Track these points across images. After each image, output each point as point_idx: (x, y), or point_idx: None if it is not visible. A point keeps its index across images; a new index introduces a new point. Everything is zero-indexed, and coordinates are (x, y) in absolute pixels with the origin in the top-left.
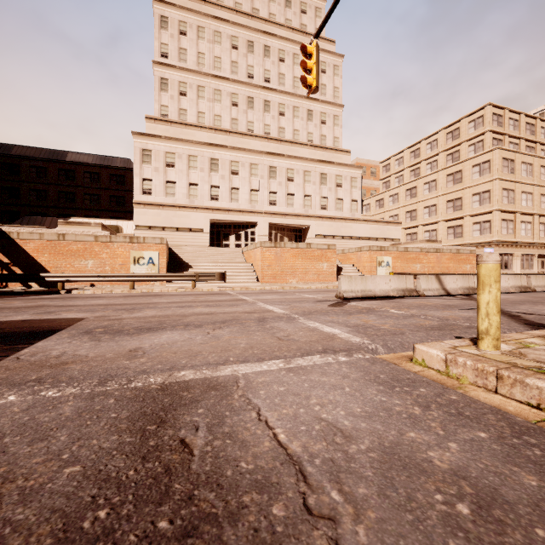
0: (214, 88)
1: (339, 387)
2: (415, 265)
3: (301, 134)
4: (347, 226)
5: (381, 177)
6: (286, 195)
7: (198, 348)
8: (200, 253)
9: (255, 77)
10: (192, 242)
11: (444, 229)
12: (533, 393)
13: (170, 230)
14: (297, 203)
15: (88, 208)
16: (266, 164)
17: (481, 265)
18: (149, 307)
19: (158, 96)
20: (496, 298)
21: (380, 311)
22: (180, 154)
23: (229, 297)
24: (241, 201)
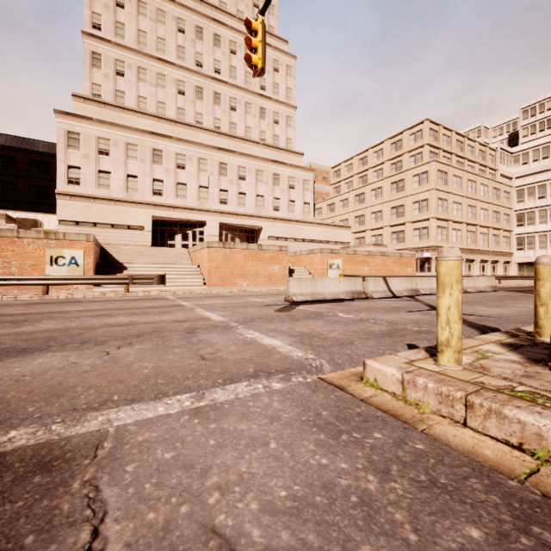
0: (157, 71)
1: (261, 441)
2: (363, 268)
3: (254, 132)
4: (300, 228)
5: (332, 182)
6: (238, 194)
7: (75, 380)
8: (139, 253)
9: (205, 66)
10: (131, 241)
11: (388, 234)
12: (513, 429)
13: (104, 226)
14: (249, 202)
15: (0, 198)
16: (216, 160)
17: (441, 261)
18: (50, 318)
19: (89, 72)
20: (457, 302)
21: (329, 315)
22: (117, 141)
23: (165, 303)
24: (188, 198)
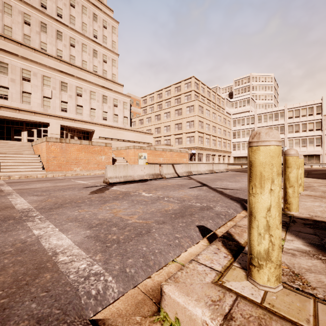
0: (3, 0)
1: None
2: (160, 158)
3: (89, 65)
4: (121, 132)
5: (142, 106)
6: (76, 106)
7: None
8: None
9: (48, 8)
10: None
11: (173, 139)
12: None
13: None
14: (85, 112)
15: None
16: (58, 79)
17: (258, 147)
18: None
19: None
20: (278, 200)
21: (134, 195)
22: None
23: None
24: (33, 104)
